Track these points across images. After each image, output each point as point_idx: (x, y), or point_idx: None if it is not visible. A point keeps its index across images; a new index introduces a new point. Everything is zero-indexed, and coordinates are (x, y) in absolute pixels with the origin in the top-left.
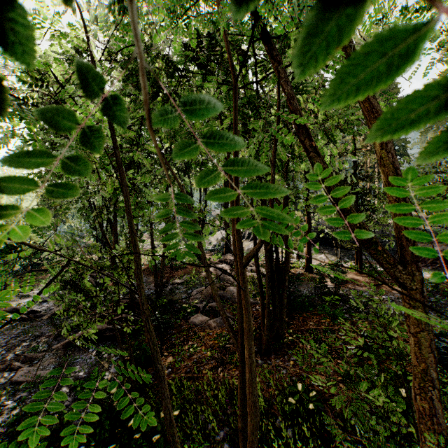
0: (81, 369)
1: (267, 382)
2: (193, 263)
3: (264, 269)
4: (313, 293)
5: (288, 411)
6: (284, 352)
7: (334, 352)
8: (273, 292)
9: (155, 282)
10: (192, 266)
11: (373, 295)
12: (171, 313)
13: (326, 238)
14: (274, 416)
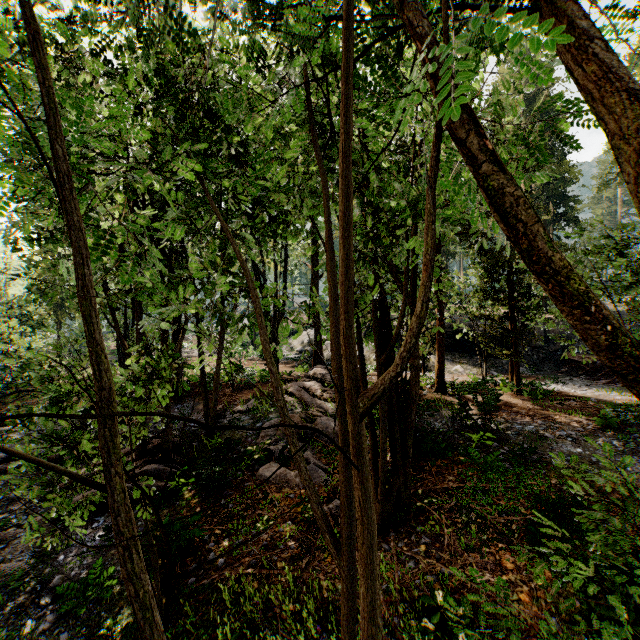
0: (76, 559)
1: (385, 587)
2: (266, 379)
3: None
4: (451, 427)
5: None
6: (410, 529)
7: (492, 529)
8: (391, 430)
9: (205, 411)
10: (263, 384)
11: (543, 430)
12: (228, 460)
13: (463, 341)
14: None
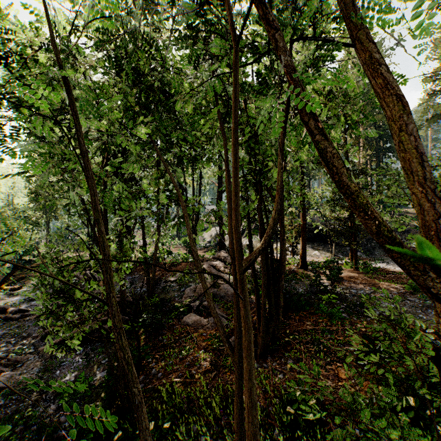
0: (67, 373)
1: (264, 388)
2: (187, 260)
3: (259, 266)
4: (309, 291)
5: (287, 422)
6: (281, 354)
7: (333, 354)
8: (269, 291)
9: (147, 280)
10: (185, 263)
11: (370, 293)
12: (163, 312)
13: (320, 234)
14: (272, 427)
